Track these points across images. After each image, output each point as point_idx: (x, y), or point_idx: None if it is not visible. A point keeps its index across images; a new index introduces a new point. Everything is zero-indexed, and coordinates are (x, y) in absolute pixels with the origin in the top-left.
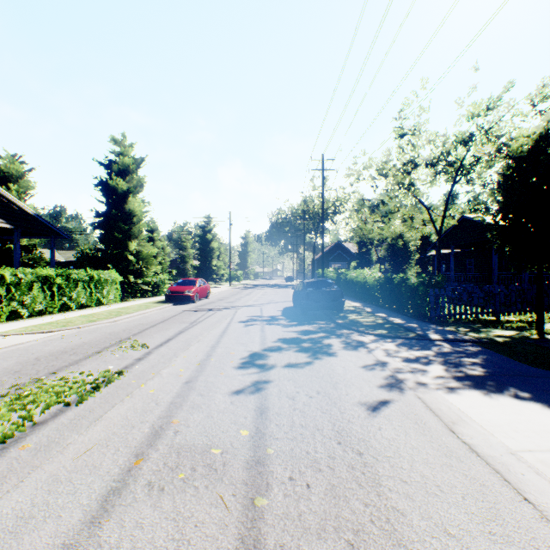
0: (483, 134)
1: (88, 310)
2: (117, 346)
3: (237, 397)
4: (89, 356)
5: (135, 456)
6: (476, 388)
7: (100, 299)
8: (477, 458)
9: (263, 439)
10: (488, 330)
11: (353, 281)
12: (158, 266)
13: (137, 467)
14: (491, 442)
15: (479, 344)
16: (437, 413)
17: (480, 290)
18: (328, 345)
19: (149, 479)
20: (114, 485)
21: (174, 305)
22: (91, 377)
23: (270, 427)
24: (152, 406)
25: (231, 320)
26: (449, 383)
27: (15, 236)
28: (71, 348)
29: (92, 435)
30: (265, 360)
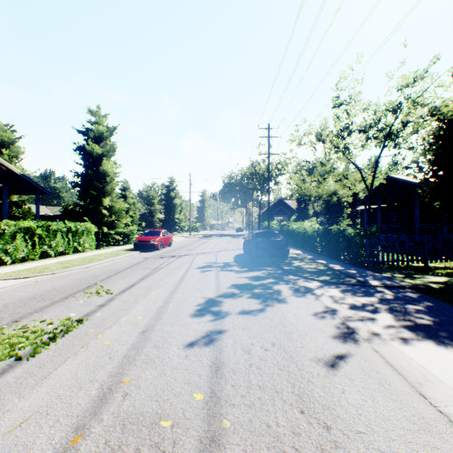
0: (410, 103)
1: (65, 257)
2: (83, 292)
3: (192, 349)
4: (55, 302)
5: (74, 431)
6: (431, 340)
7: (77, 247)
8: None
9: (218, 406)
10: (421, 276)
11: (295, 232)
12: (128, 219)
13: (73, 448)
14: None
15: (417, 290)
16: (400, 371)
17: (411, 239)
18: (278, 291)
19: None
20: None
21: (140, 252)
22: (51, 326)
23: (225, 389)
24: (105, 360)
25: (189, 266)
26: (401, 334)
27: (4, 193)
28: (41, 294)
29: (34, 399)
30: (220, 307)
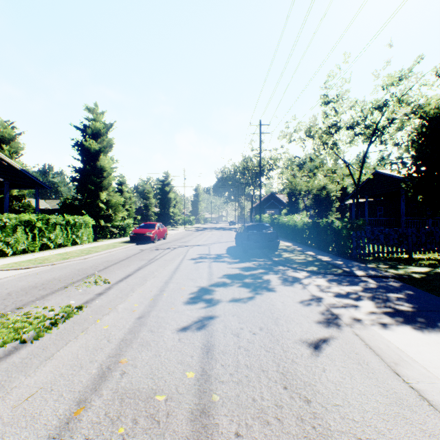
0: (396, 101)
1: (64, 249)
2: (82, 282)
3: (185, 333)
4: (56, 291)
5: (77, 404)
6: (409, 325)
7: (76, 240)
8: (430, 408)
9: (208, 383)
10: (404, 267)
11: (285, 225)
12: (124, 213)
13: (76, 419)
14: None
15: (399, 280)
16: (378, 352)
17: (395, 232)
18: (267, 280)
19: (87, 436)
20: None
21: (136, 245)
22: (52, 312)
23: (215, 368)
24: (103, 343)
25: (183, 257)
26: (381, 319)
27: (5, 187)
28: (42, 283)
29: (39, 377)
30: (212, 295)
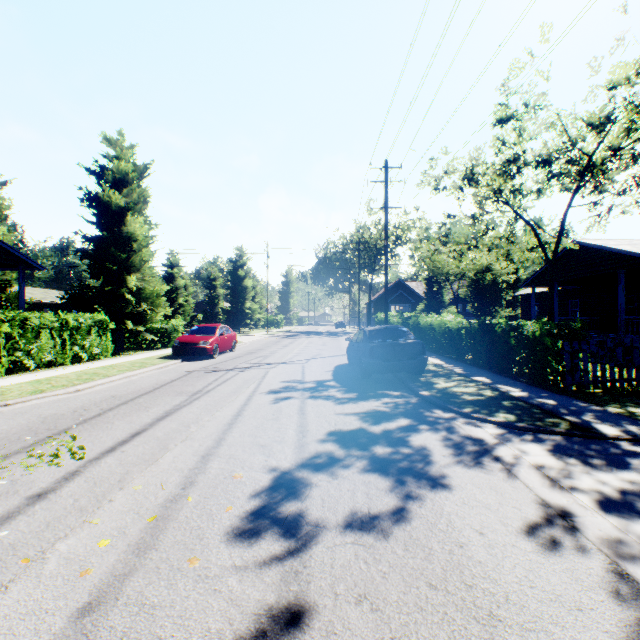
0: (629, 112)
1: (52, 371)
2: (27, 453)
3: None
4: None
5: None
6: None
7: (80, 353)
8: None
9: None
10: None
11: (427, 328)
12: (168, 309)
13: None
14: None
15: None
16: None
17: None
18: (422, 450)
19: None
20: None
21: (183, 361)
22: None
23: None
24: None
25: (256, 388)
26: None
27: None
28: None
29: None
30: (303, 502)
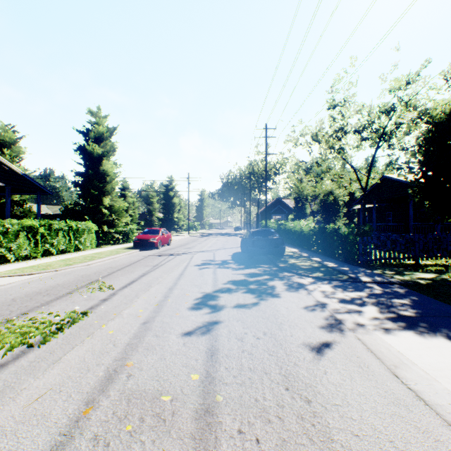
0: (403, 105)
1: (67, 255)
2: (86, 288)
3: (190, 338)
4: (60, 297)
5: (85, 404)
6: (411, 330)
7: (78, 245)
8: (426, 407)
9: (212, 384)
10: (411, 273)
11: (291, 230)
12: (128, 218)
13: (85, 417)
14: (437, 388)
15: (405, 286)
16: (379, 356)
17: (402, 238)
18: (272, 286)
19: (96, 432)
20: (59, 439)
21: (140, 251)
22: (58, 318)
23: (219, 371)
24: (109, 347)
25: (188, 263)
26: (384, 324)
27: (6, 193)
28: (46, 289)
29: (47, 379)
30: (217, 301)
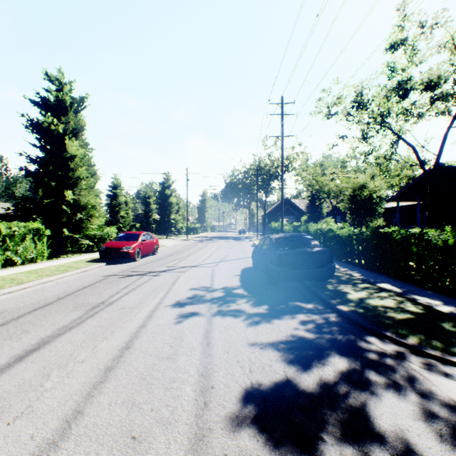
0: None
1: None
2: None
3: None
4: None
5: None
6: None
7: (14, 258)
8: None
9: None
10: None
11: (316, 235)
12: (101, 218)
13: None
14: None
15: None
16: None
17: None
18: None
19: None
20: None
21: (107, 264)
22: None
23: None
24: None
25: (162, 298)
26: None
27: None
28: None
29: None
30: None
